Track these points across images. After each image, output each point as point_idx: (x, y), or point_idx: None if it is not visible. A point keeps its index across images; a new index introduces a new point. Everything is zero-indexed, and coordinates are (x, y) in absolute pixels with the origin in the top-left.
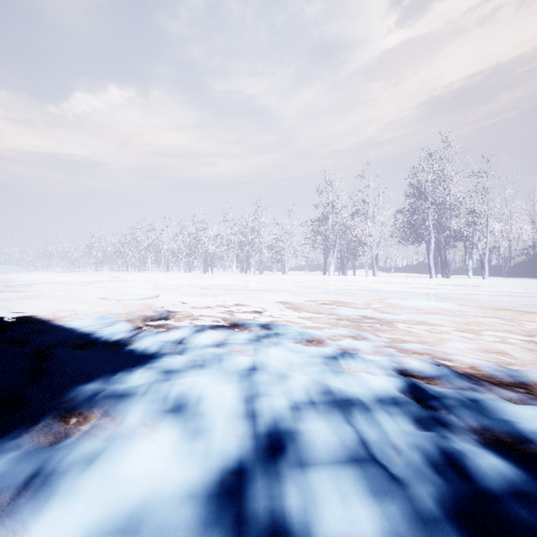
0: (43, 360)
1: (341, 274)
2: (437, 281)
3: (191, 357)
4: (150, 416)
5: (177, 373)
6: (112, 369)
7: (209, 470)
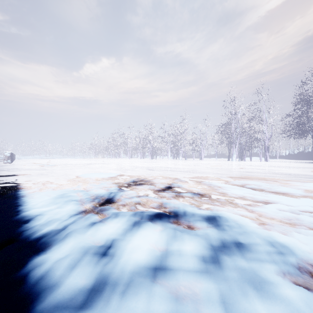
0: None
1: (240, 160)
2: None
3: None
4: None
5: None
6: None
7: None
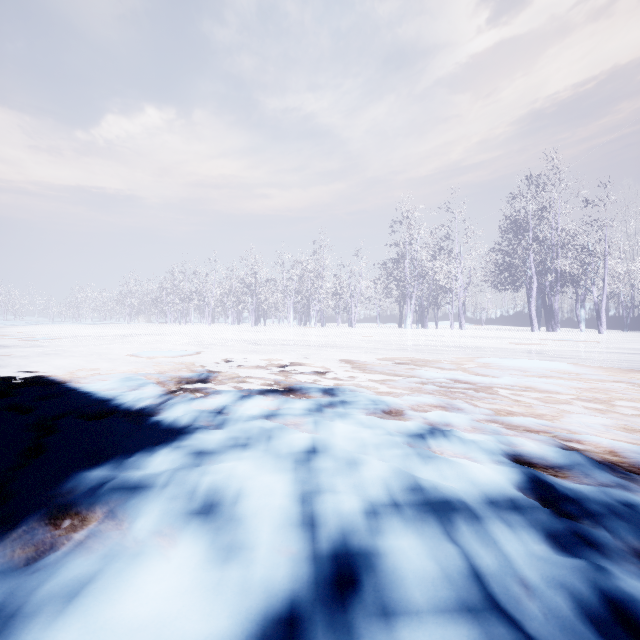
0: (45, 434)
1: (421, 327)
2: (541, 335)
3: (232, 434)
4: (169, 520)
5: (212, 456)
6: (129, 449)
7: (244, 617)
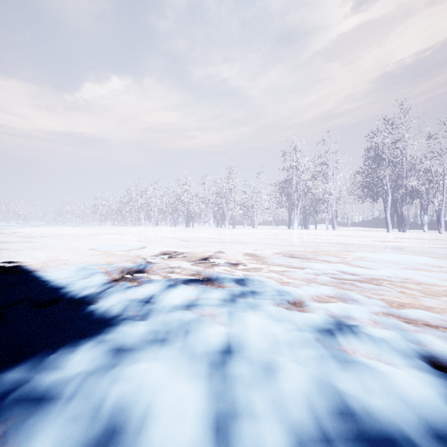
0: None
1: (304, 228)
2: (395, 235)
3: (153, 327)
4: None
5: (130, 354)
6: (56, 343)
7: None
